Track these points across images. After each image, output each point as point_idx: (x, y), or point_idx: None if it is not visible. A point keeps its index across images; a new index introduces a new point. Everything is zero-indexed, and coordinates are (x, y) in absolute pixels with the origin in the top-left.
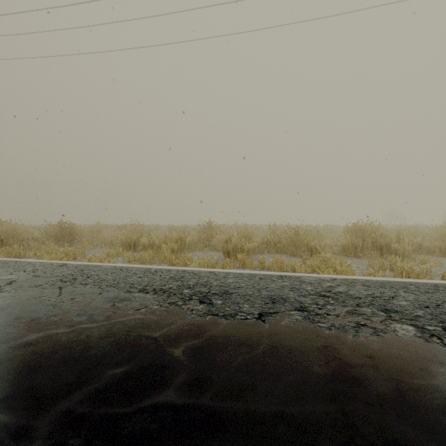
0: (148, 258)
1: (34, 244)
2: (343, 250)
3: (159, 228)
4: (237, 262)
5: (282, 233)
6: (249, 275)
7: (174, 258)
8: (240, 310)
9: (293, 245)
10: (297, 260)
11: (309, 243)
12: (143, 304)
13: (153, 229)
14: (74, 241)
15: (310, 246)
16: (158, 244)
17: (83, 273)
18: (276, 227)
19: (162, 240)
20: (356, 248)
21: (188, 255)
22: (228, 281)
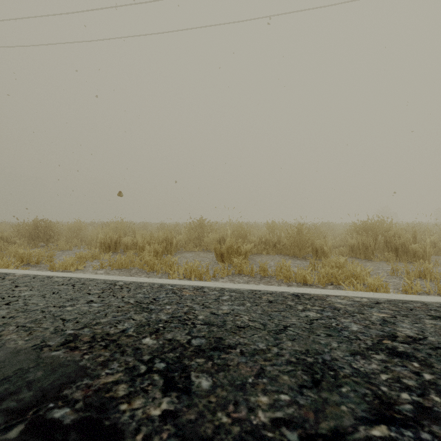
0: (126, 262)
1: (1, 244)
2: (351, 251)
3: (148, 226)
4: (233, 268)
5: (283, 232)
6: (251, 295)
7: (158, 261)
8: (250, 424)
9: (296, 246)
10: (302, 264)
11: (314, 243)
12: (39, 396)
13: (141, 227)
14: (50, 240)
15: (315, 247)
16: (141, 245)
17: (10, 294)
18: (275, 225)
19: (146, 240)
20: (367, 249)
21: (173, 259)
22: (222, 311)
